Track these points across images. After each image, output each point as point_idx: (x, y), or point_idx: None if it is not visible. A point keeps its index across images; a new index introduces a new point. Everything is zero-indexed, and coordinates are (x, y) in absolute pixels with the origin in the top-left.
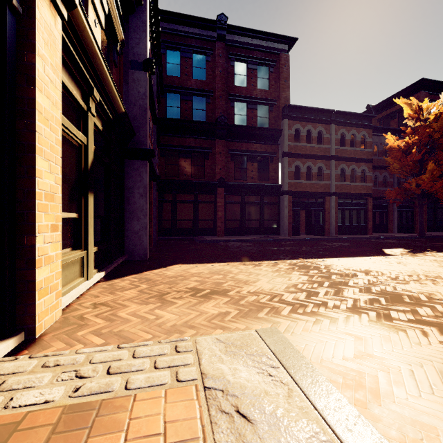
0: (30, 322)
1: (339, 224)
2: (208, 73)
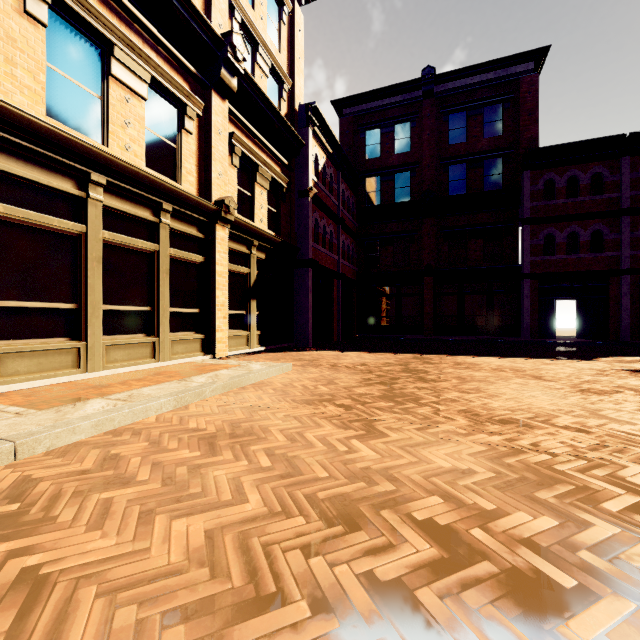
0: (215, 352)
1: None
2: (412, 142)
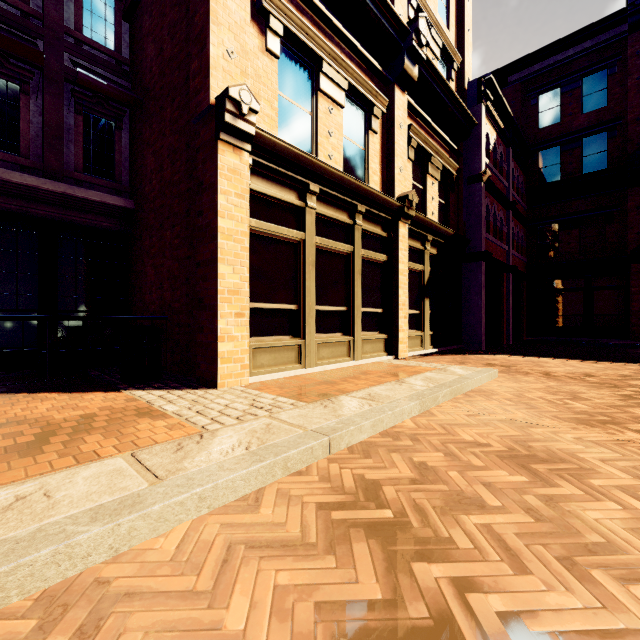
0: (397, 352)
1: None
2: (610, 94)
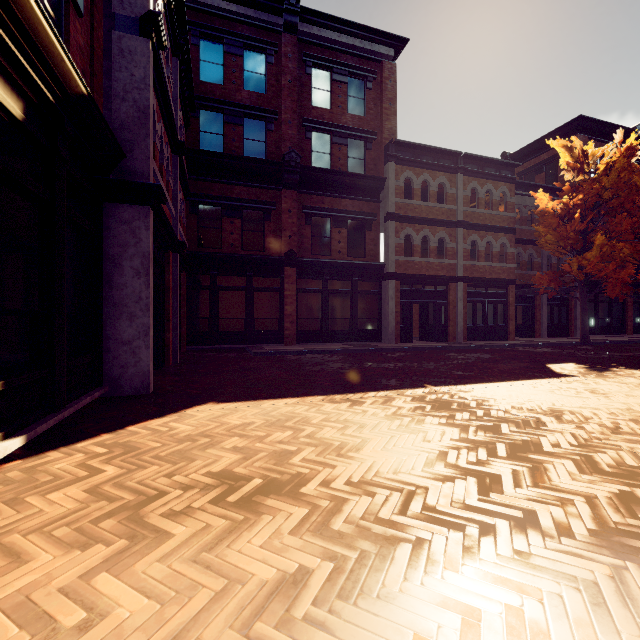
0: None
1: (469, 325)
2: (269, 83)
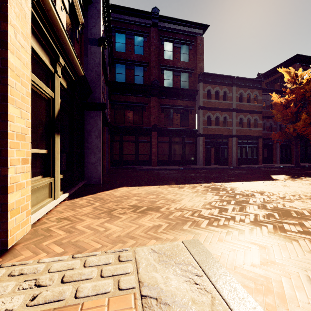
0: (3, 236)
1: (238, 157)
2: (145, 50)
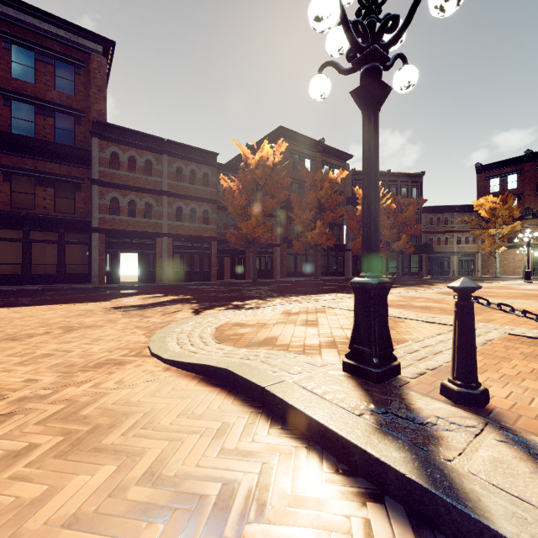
0: None
1: (176, 270)
2: None
